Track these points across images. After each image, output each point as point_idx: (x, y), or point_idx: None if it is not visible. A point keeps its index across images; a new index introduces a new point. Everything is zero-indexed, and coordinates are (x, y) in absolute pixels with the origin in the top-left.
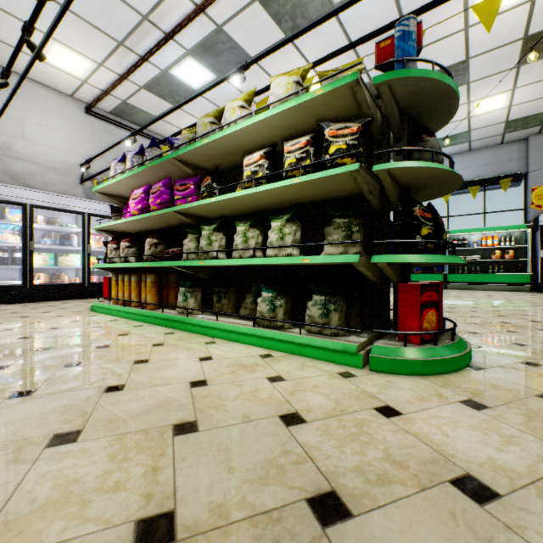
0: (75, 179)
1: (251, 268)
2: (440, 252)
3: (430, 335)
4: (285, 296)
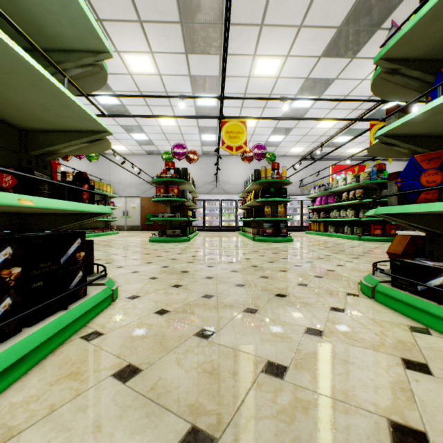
0: (297, 186)
1: (349, 220)
2: None
3: (377, 235)
4: (350, 227)
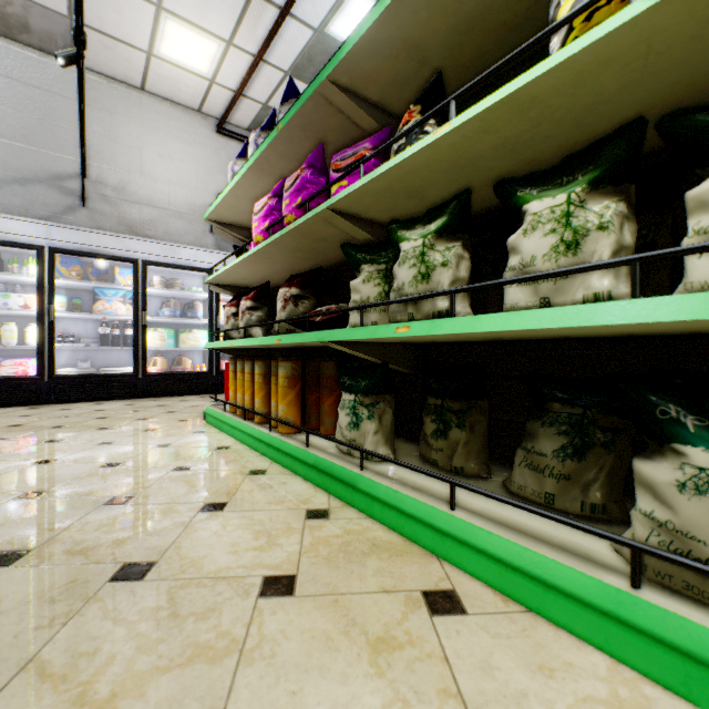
0: (203, 226)
1: (527, 346)
2: None
3: None
4: None
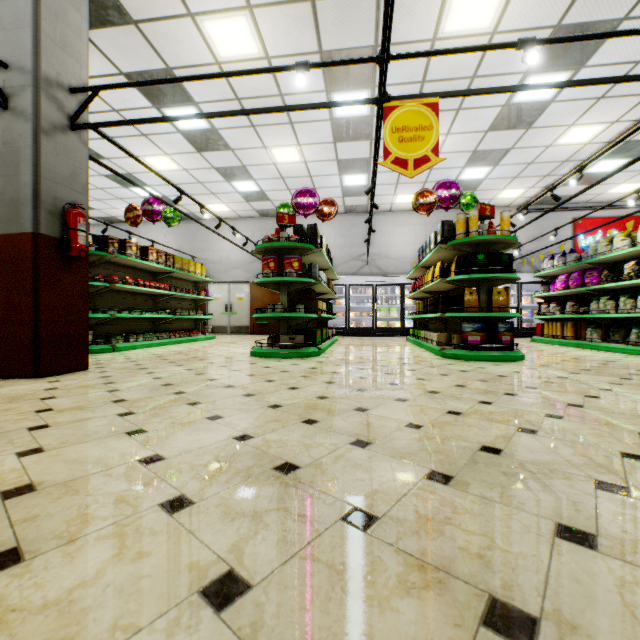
0: None
1: (637, 318)
2: None
3: None
4: None
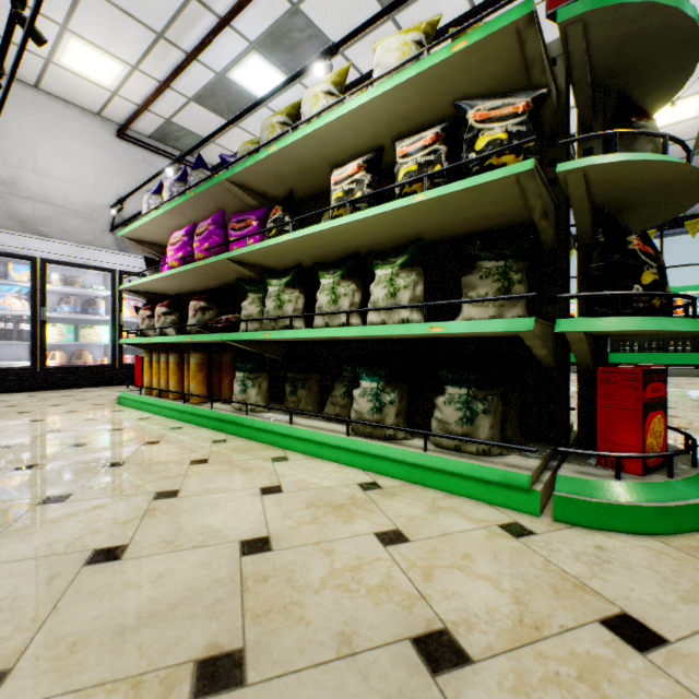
0: (103, 225)
1: (341, 343)
2: (662, 315)
3: (656, 458)
4: (398, 387)
